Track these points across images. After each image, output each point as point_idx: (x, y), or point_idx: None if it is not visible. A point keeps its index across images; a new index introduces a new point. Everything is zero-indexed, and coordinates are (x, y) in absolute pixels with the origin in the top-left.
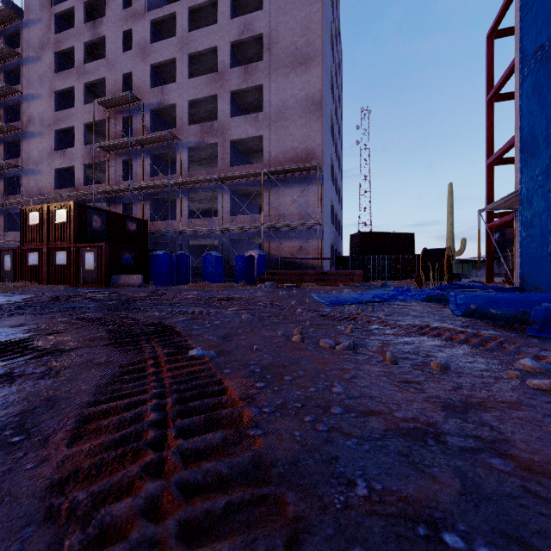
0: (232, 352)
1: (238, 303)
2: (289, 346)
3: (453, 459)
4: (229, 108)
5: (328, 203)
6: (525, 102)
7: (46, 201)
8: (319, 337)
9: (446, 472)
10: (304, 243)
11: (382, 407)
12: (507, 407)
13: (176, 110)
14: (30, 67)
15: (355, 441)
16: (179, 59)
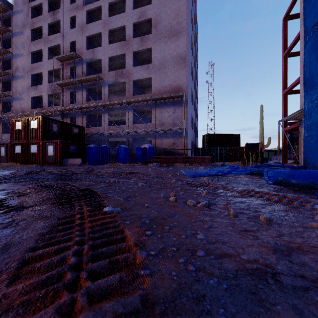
0: (132, 208)
1: (137, 176)
2: (168, 204)
3: (290, 297)
4: (132, 61)
5: (190, 117)
6: (307, 56)
7: (26, 116)
8: (186, 198)
9: (287, 309)
10: (176, 140)
11: (232, 251)
12: (317, 251)
13: (101, 63)
14: (17, 38)
15: (216, 280)
16: (103, 33)
